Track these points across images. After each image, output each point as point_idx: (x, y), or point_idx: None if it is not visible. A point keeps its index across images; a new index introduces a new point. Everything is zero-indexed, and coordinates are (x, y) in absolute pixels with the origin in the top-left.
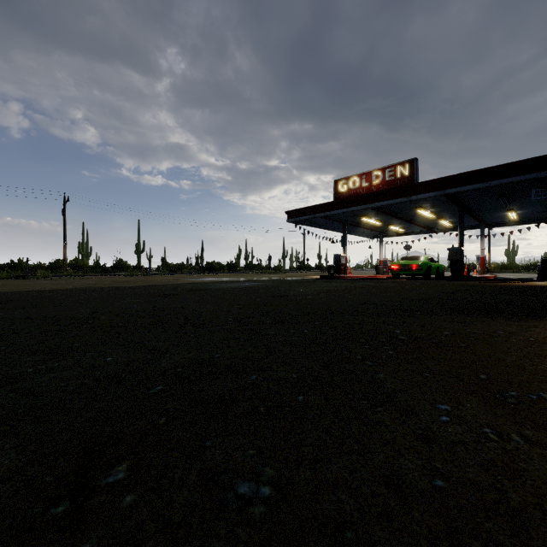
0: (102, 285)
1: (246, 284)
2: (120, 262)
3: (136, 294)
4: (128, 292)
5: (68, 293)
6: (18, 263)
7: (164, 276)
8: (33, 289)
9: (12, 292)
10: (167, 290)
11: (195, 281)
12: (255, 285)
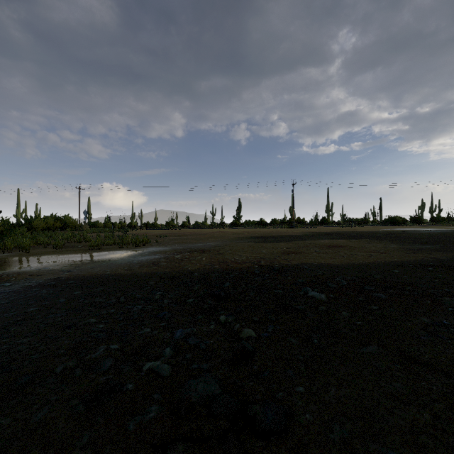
0: (340, 231)
1: (437, 231)
2: (323, 219)
3: (372, 233)
4: (367, 233)
5: (341, 232)
6: (275, 221)
7: (363, 227)
8: (317, 231)
9: (315, 232)
10: (384, 233)
11: (393, 230)
12: (445, 231)
